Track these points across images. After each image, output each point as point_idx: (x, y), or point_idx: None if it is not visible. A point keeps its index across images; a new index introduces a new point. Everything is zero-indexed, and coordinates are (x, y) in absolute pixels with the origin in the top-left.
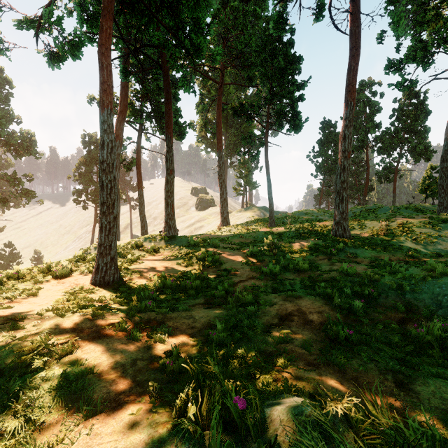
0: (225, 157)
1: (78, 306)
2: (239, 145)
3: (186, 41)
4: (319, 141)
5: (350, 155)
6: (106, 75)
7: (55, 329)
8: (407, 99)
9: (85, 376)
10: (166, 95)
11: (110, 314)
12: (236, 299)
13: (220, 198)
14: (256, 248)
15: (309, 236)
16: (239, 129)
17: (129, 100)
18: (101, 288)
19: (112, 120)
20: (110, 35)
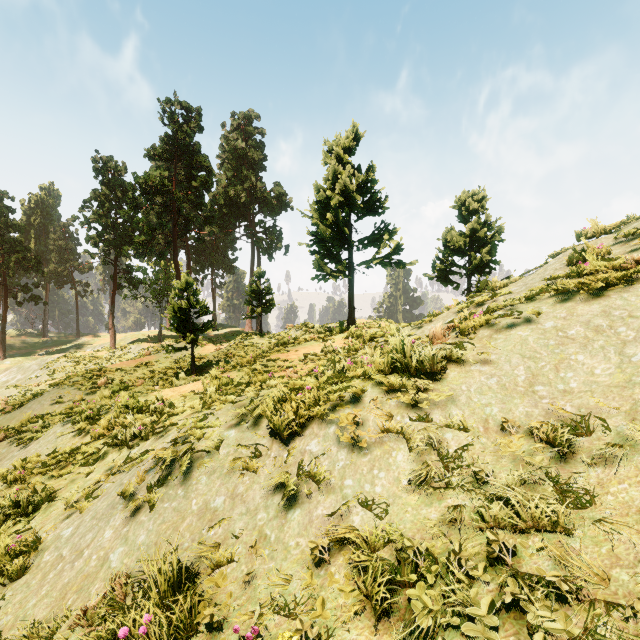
0: None
1: None
2: None
3: None
4: None
5: None
6: None
7: None
8: None
9: None
10: None
11: None
12: None
13: None
14: None
15: None
16: None
17: None
18: None
19: None
20: None
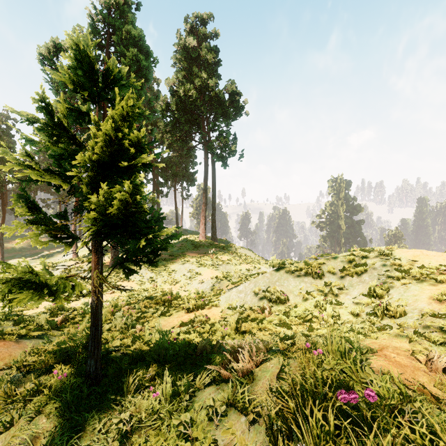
0: None
1: None
2: None
3: None
4: None
5: None
6: None
7: None
8: None
9: None
10: None
11: None
12: None
13: None
14: None
15: None
16: None
17: None
18: None
19: None
20: None
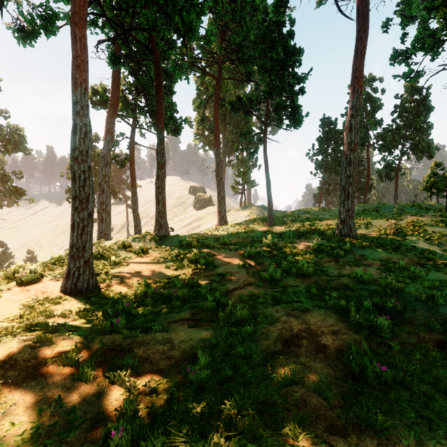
0: (223, 155)
1: (26, 325)
2: (237, 143)
3: (176, 18)
4: (319, 139)
5: (356, 147)
6: (80, 48)
7: None
8: (409, 95)
9: None
10: (156, 82)
11: (62, 339)
12: (229, 314)
13: (218, 196)
14: (254, 248)
15: (312, 236)
16: (237, 127)
17: (121, 93)
18: (71, 296)
19: (87, 100)
20: (86, 3)
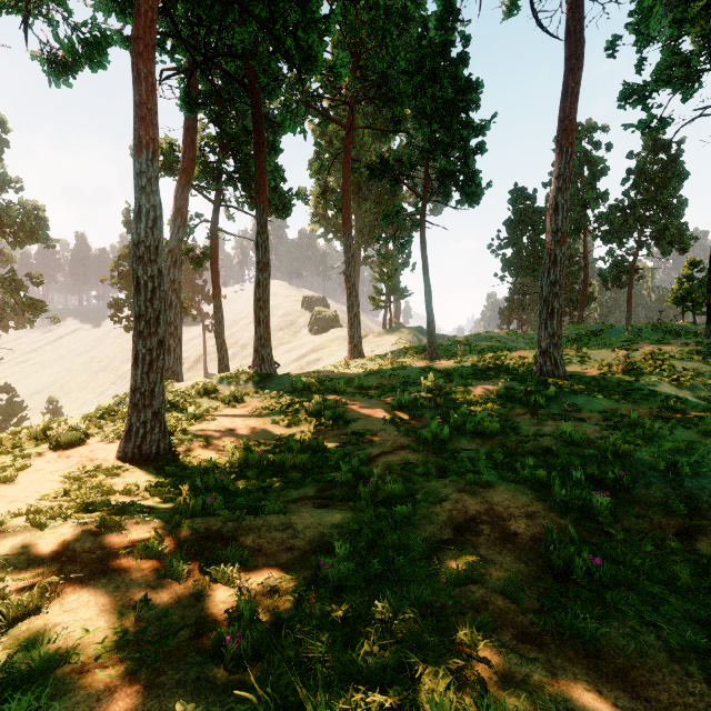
0: (357, 248)
1: (78, 504)
2: (378, 229)
3: (288, 42)
4: (508, 222)
5: (565, 237)
6: (146, 91)
7: (20, 555)
8: (649, 153)
9: (52, 670)
10: (256, 138)
11: (135, 522)
12: (374, 490)
13: (348, 313)
14: (407, 394)
15: (496, 375)
16: (379, 203)
17: (198, 152)
18: (134, 466)
19: (156, 170)
20: (154, 22)
